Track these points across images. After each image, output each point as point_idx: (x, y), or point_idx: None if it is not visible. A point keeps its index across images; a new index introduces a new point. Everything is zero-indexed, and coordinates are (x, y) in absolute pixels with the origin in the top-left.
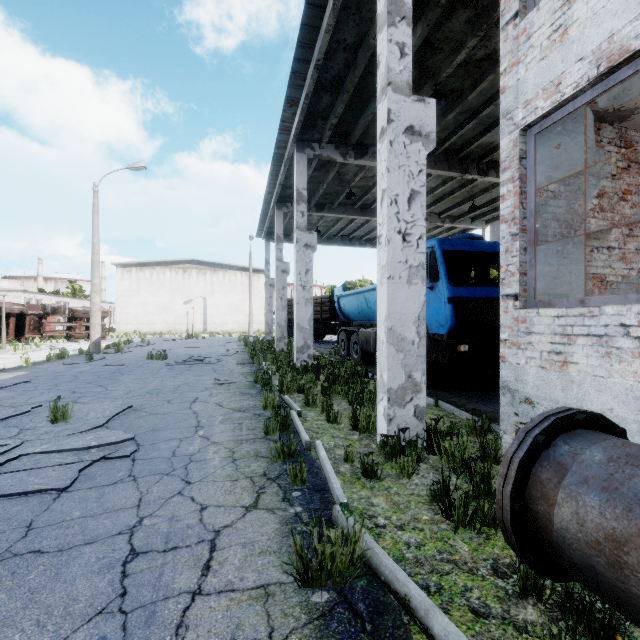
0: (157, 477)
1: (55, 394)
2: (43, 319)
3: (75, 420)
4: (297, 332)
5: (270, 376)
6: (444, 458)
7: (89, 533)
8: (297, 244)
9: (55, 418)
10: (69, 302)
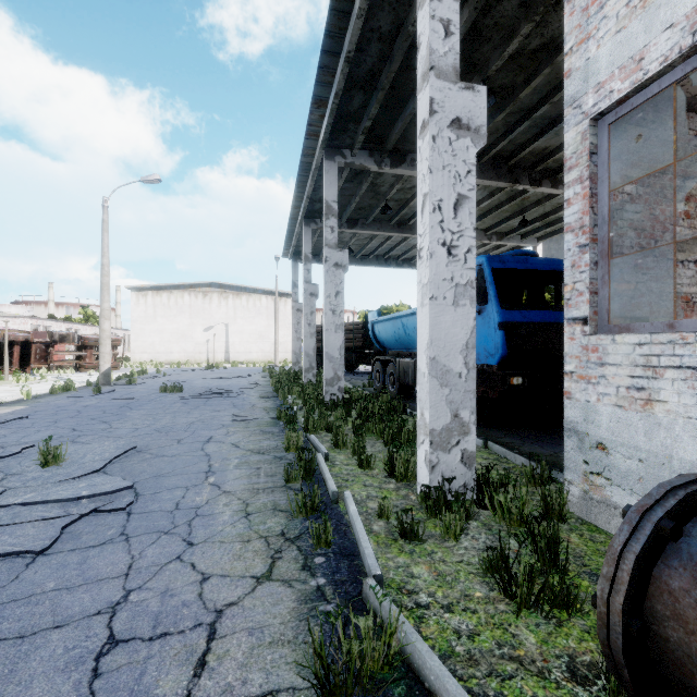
0: (154, 536)
1: (52, 432)
2: (50, 347)
3: (69, 463)
4: (326, 362)
5: (295, 412)
6: (498, 514)
7: (61, 612)
8: (326, 263)
9: (46, 461)
10: (80, 329)
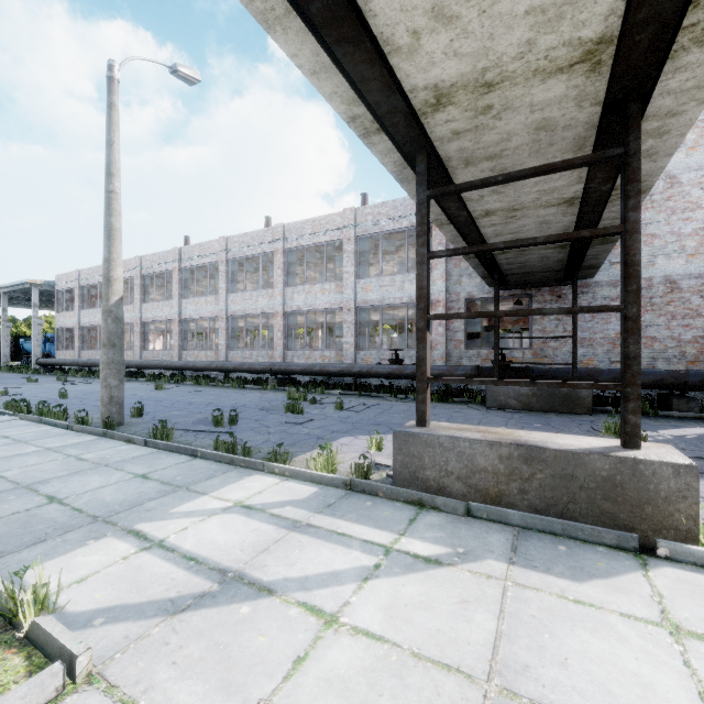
0: None
1: None
2: None
3: None
4: (4, 357)
5: None
6: None
7: None
8: (4, 326)
9: None
10: None
